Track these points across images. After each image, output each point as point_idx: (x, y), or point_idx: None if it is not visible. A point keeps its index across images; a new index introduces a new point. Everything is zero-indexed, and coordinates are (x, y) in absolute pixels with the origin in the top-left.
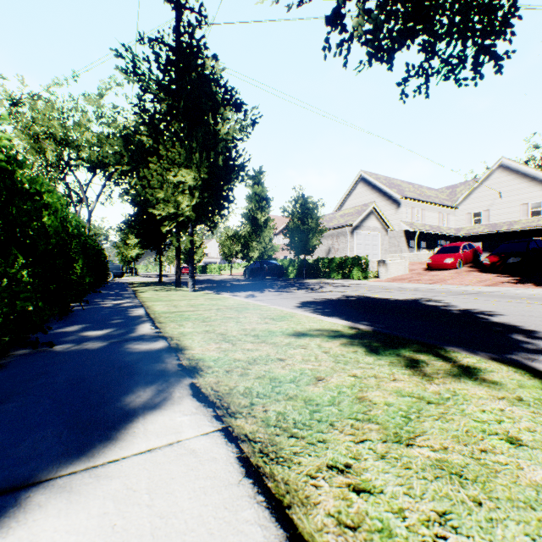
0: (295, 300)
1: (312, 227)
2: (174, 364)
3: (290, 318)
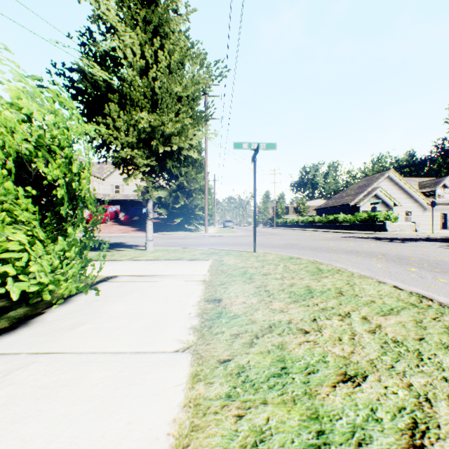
0: None
1: None
2: None
3: None
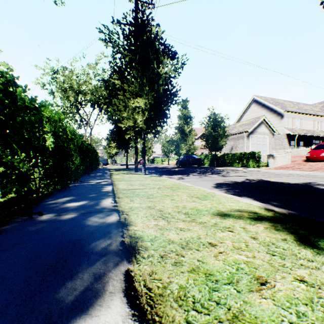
0: (212, 181)
1: (220, 133)
2: (117, 241)
3: (212, 198)
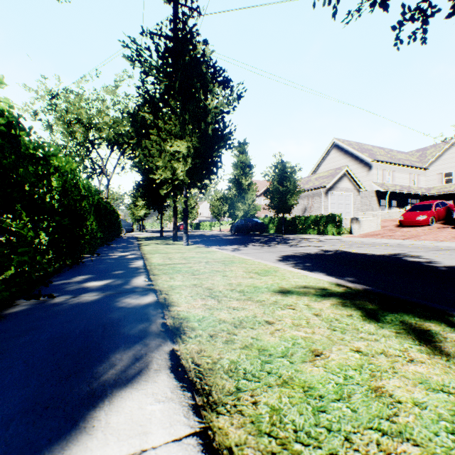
0: (277, 254)
1: (290, 189)
2: (157, 323)
3: (274, 273)
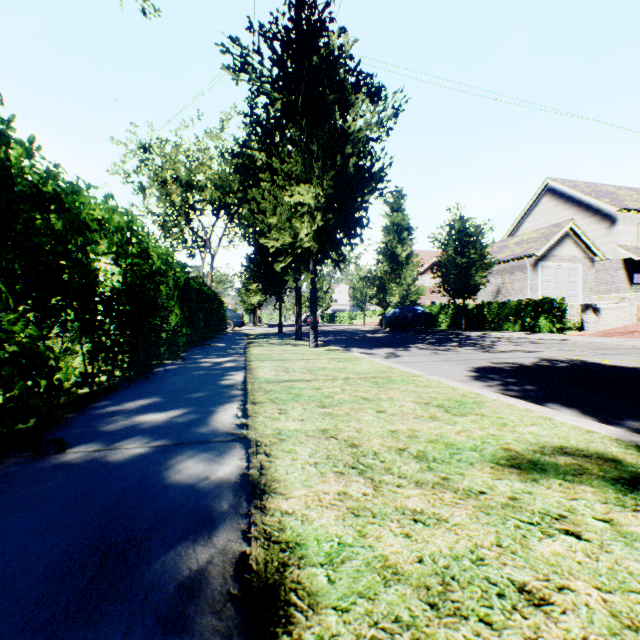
0: (463, 364)
1: (474, 260)
2: (227, 558)
3: (478, 409)
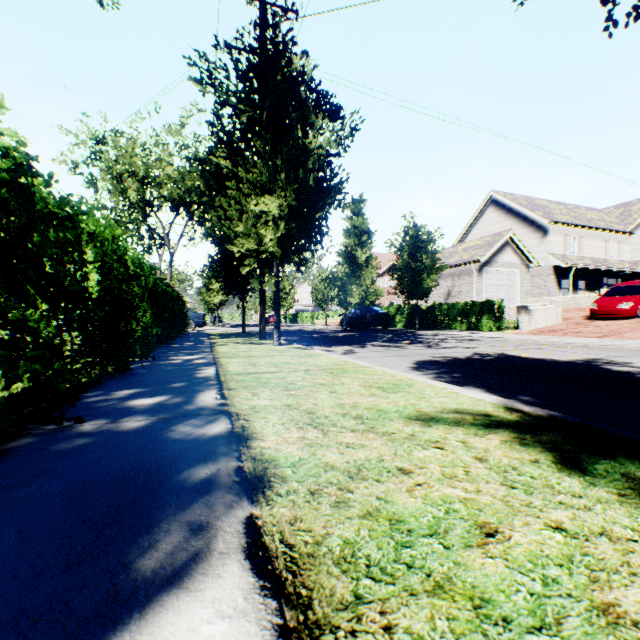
0: (409, 358)
1: (426, 264)
2: (229, 468)
3: (407, 388)
